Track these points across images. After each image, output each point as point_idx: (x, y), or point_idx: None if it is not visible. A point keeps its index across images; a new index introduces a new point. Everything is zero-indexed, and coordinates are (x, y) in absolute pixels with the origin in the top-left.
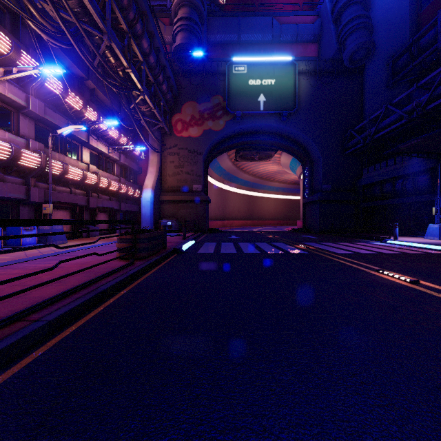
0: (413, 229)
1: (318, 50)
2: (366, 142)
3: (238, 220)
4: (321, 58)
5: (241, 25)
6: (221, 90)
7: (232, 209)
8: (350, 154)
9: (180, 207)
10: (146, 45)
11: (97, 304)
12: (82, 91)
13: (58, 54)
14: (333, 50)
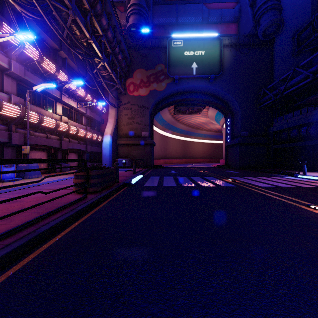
0: (316, 166)
1: (237, 28)
2: (276, 97)
3: (175, 158)
4: (240, 35)
5: (178, 11)
6: (163, 60)
7: (171, 150)
8: (263, 107)
9: (132, 148)
10: (105, 22)
11: (33, 249)
12: (56, 60)
13: (36, 29)
14: (250, 27)
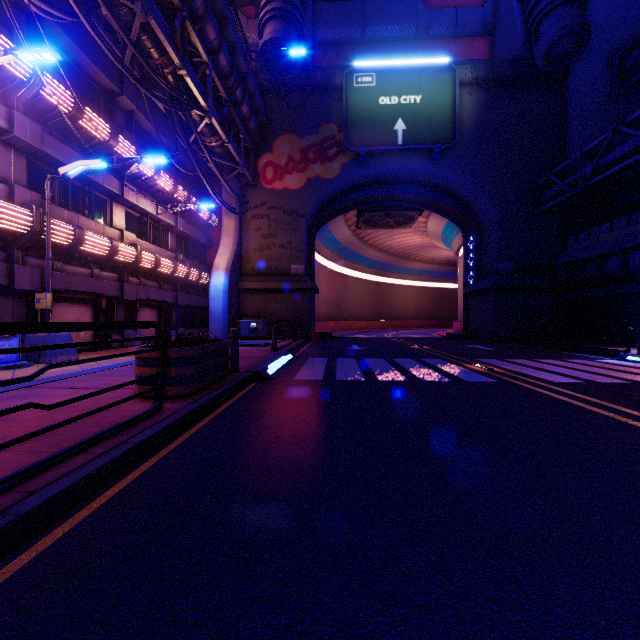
0: None
1: (489, 48)
2: (575, 191)
3: (360, 319)
4: (495, 61)
5: (367, 13)
6: (335, 115)
7: (351, 302)
8: (544, 212)
9: (271, 299)
10: (213, 34)
11: None
12: (112, 114)
13: (69, 50)
14: (518, 44)
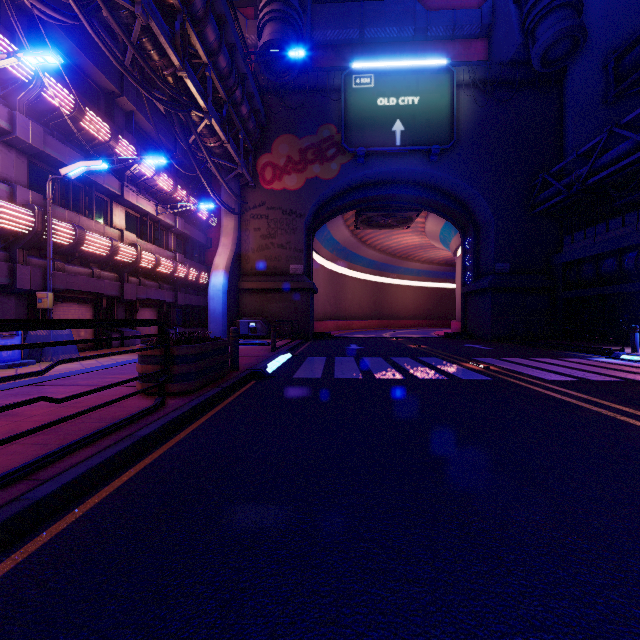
0: None
1: (487, 50)
2: (571, 192)
3: (358, 319)
4: (493, 62)
5: (365, 15)
6: (334, 116)
7: (350, 302)
8: (541, 213)
9: (270, 299)
10: (212, 36)
11: (9, 547)
12: (112, 115)
13: (69, 51)
14: (515, 46)
